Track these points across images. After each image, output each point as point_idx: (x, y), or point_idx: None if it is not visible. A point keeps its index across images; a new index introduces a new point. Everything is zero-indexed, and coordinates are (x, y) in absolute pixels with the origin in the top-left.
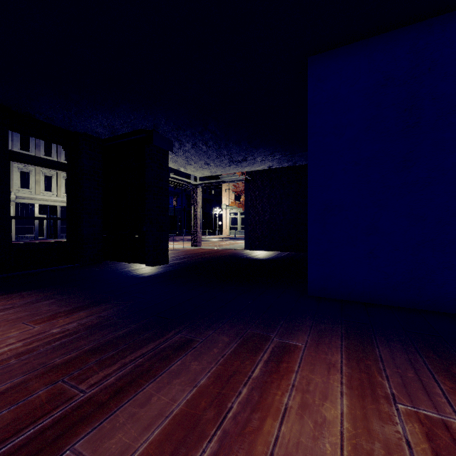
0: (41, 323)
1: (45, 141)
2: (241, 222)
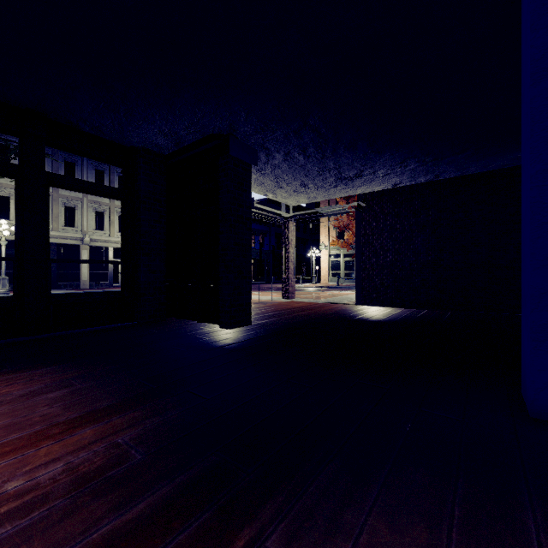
0: (8, 453)
1: (120, 176)
2: (344, 267)
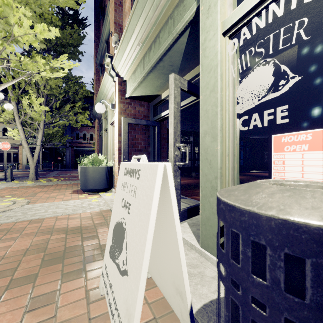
0: None
1: None
2: None
